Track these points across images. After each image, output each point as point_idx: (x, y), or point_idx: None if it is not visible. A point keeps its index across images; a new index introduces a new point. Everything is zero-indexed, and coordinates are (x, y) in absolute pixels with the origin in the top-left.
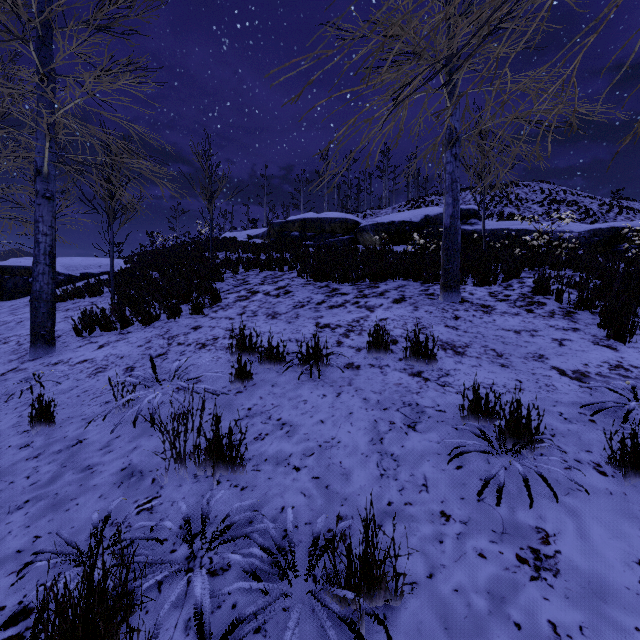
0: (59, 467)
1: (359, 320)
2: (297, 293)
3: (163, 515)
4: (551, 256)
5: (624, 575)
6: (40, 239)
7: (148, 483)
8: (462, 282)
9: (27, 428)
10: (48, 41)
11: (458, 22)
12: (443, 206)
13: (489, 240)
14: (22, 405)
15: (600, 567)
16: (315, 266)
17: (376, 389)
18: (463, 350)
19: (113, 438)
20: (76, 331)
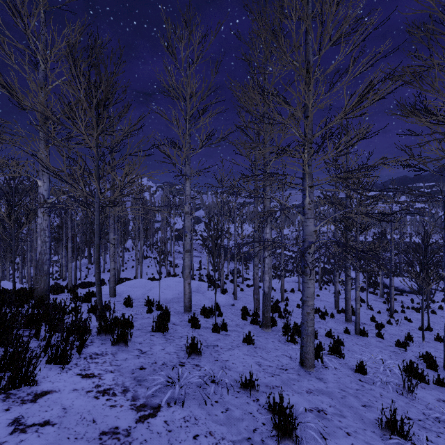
0: None
1: None
2: None
3: None
4: None
5: (296, 397)
6: None
7: None
8: None
9: None
10: None
11: None
12: None
13: None
14: None
15: (301, 400)
16: None
17: None
18: None
19: None
20: None
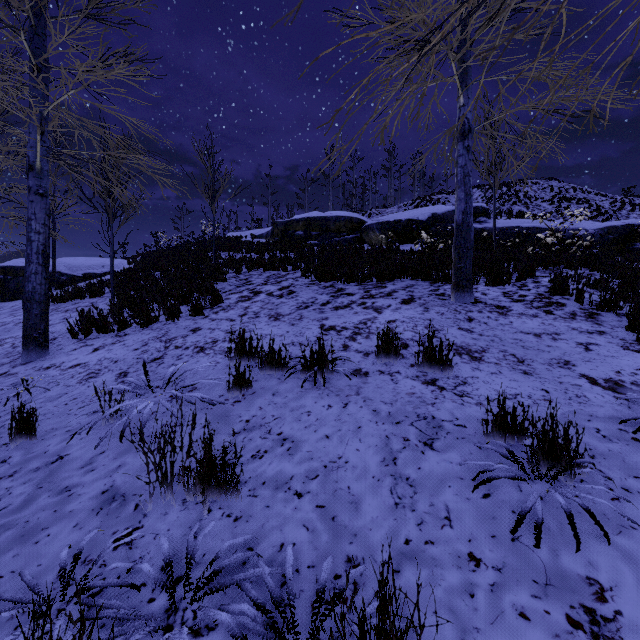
0: (34, 488)
1: (366, 322)
2: (301, 293)
3: (143, 551)
4: (565, 254)
5: None
6: (33, 237)
7: (130, 510)
8: (474, 282)
9: (7, 441)
10: (41, 31)
11: (473, 2)
12: (450, 204)
13: (499, 238)
14: (6, 414)
15: None
16: (320, 265)
17: (387, 399)
18: (480, 355)
19: (97, 454)
20: (72, 333)
